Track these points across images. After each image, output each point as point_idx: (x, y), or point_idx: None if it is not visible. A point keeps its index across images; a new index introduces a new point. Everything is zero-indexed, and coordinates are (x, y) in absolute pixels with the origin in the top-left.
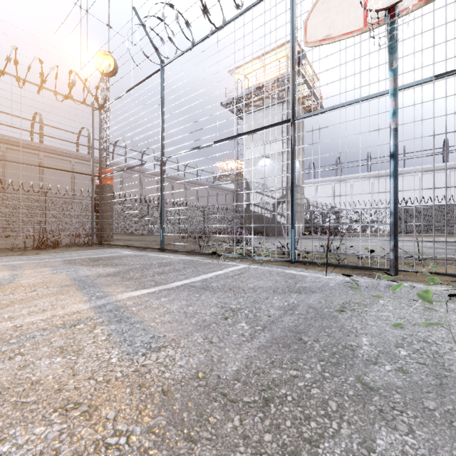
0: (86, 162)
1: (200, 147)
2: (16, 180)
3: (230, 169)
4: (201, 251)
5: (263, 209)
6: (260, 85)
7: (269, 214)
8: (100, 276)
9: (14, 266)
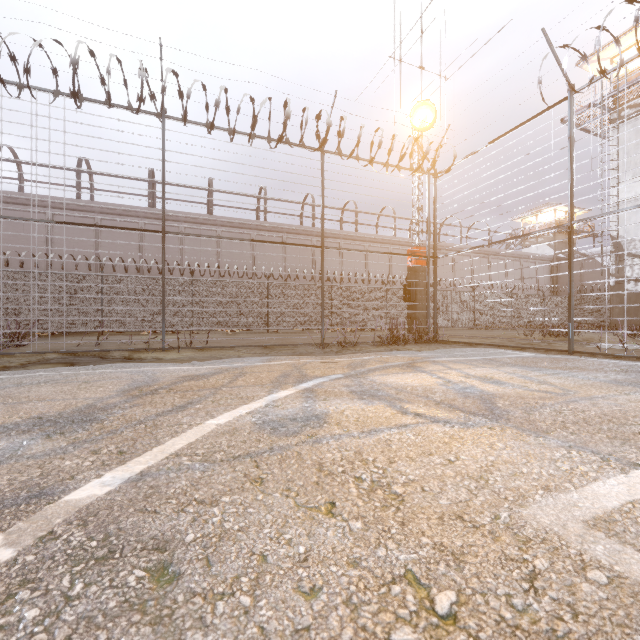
0: (353, 241)
1: None
2: (293, 270)
3: (543, 223)
4: None
5: None
6: None
7: None
8: None
9: (464, 363)
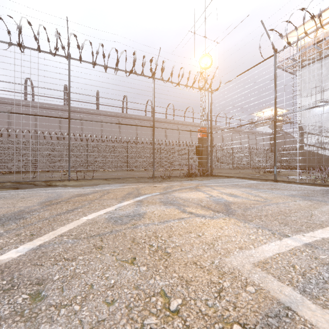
0: (172, 124)
1: (323, 105)
2: (141, 139)
3: (266, 116)
4: (323, 183)
5: (320, 148)
6: (319, 40)
7: (327, 153)
8: (305, 196)
9: (222, 186)
